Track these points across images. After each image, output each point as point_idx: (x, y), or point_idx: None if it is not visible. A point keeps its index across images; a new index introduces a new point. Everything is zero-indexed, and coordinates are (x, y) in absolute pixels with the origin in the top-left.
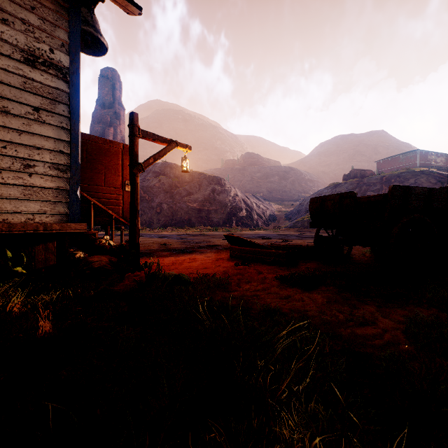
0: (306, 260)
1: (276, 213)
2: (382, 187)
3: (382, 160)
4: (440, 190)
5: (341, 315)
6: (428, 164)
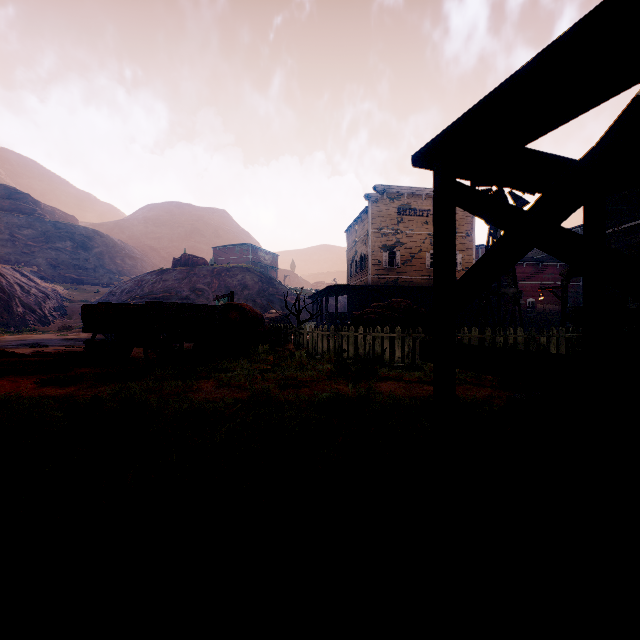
0: (84, 366)
1: (67, 305)
2: (213, 281)
3: (219, 248)
4: (188, 305)
5: (83, 392)
6: (259, 261)
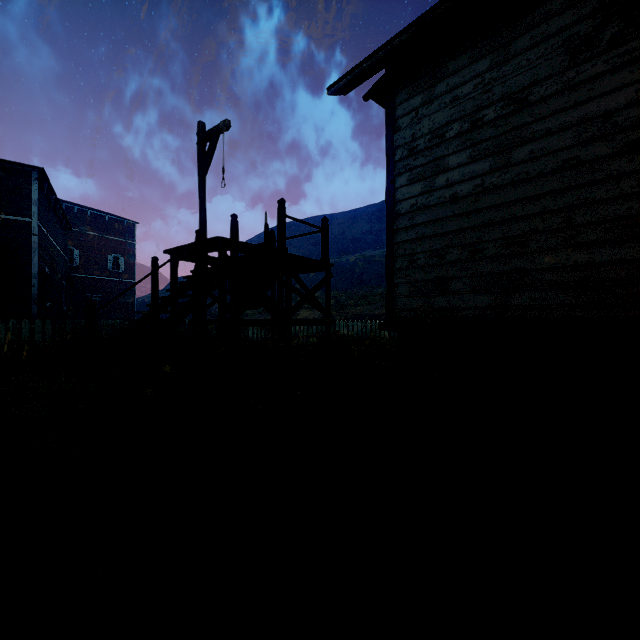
0: None
1: None
2: None
3: None
4: None
5: None
6: None
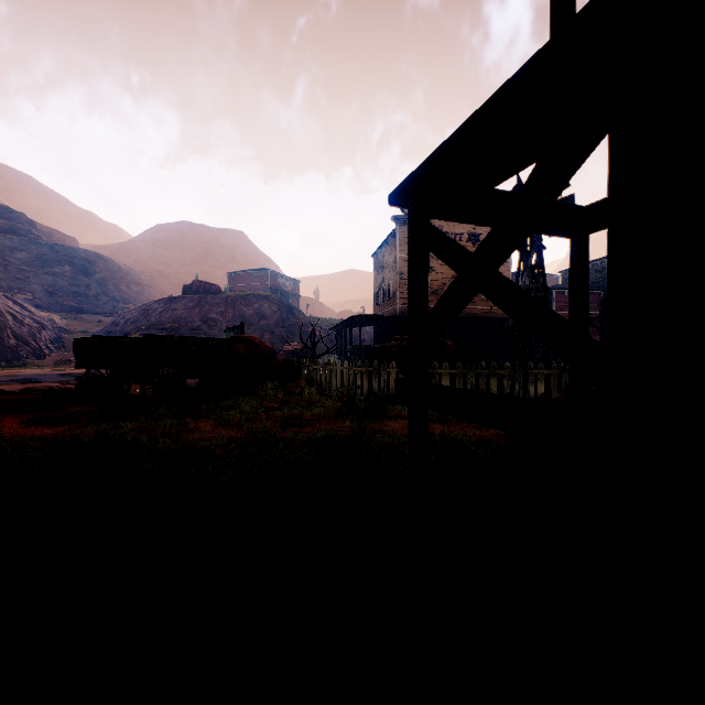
0: (77, 404)
1: (66, 336)
2: (227, 310)
3: (235, 273)
4: (190, 338)
5: (72, 432)
6: (279, 288)
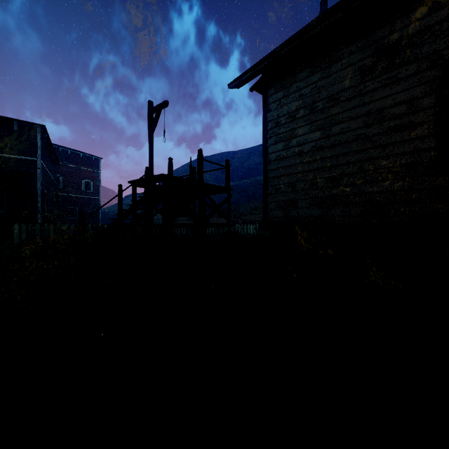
0: None
1: None
2: None
3: None
4: None
5: None
6: None
